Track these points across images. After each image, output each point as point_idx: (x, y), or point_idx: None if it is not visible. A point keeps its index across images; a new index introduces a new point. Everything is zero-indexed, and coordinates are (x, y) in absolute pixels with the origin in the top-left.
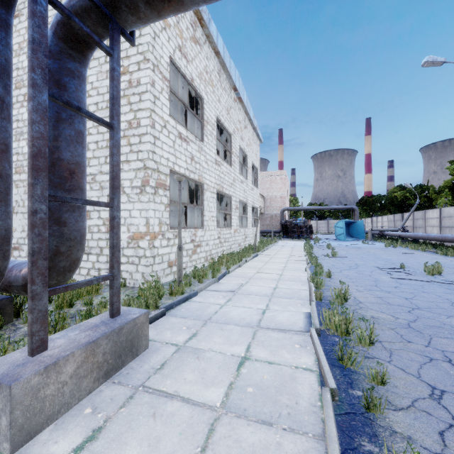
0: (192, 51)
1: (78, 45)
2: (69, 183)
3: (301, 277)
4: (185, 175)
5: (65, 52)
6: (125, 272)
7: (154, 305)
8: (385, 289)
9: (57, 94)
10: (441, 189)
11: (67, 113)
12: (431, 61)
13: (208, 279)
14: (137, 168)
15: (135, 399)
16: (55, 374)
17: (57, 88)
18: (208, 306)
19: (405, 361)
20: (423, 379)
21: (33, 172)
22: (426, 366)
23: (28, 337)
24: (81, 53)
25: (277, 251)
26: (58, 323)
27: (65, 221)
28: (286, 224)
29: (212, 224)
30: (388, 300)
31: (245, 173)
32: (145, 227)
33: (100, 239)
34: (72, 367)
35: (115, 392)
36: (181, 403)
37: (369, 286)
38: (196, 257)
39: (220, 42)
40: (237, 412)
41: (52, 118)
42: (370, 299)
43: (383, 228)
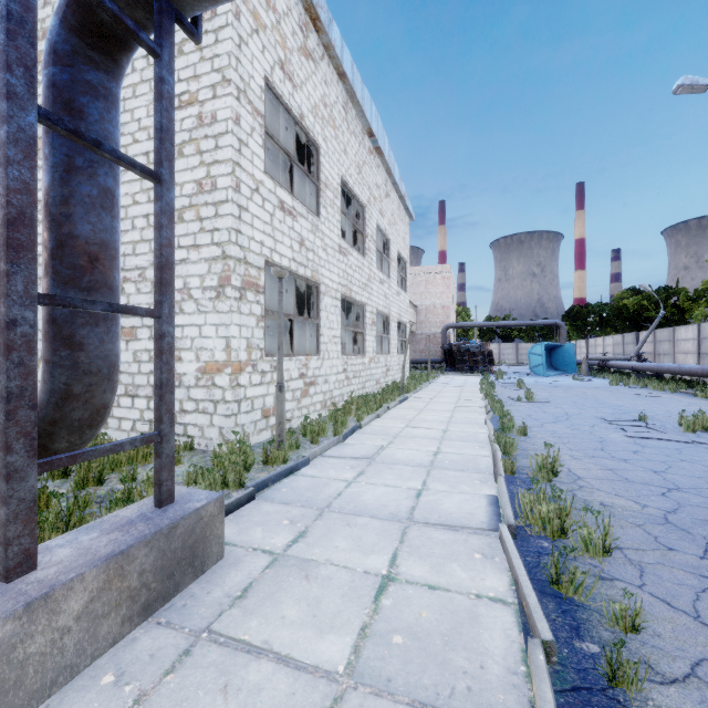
0: (302, 70)
1: (103, 42)
2: (89, 277)
3: (479, 434)
4: (290, 270)
5: (81, 53)
6: (193, 427)
7: (238, 482)
8: (618, 456)
9: (55, 115)
10: (699, 293)
11: (85, 158)
12: (689, 84)
13: (328, 437)
14: (211, 257)
15: (193, 655)
16: (47, 615)
17: (67, 114)
18: (327, 483)
19: (668, 586)
20: (704, 620)
21: (9, 251)
22: (707, 595)
23: (0, 547)
24: (110, 56)
25: (437, 392)
26: (73, 514)
27: (82, 342)
28: (452, 349)
29: (334, 349)
30: (625, 474)
31: (387, 268)
32: (225, 353)
33: (152, 372)
34: (79, 600)
35: (159, 642)
36: (274, 665)
37: (592, 451)
38: (309, 402)
39: (347, 58)
40: (376, 685)
41: (58, 166)
42: (595, 471)
43: (606, 356)
